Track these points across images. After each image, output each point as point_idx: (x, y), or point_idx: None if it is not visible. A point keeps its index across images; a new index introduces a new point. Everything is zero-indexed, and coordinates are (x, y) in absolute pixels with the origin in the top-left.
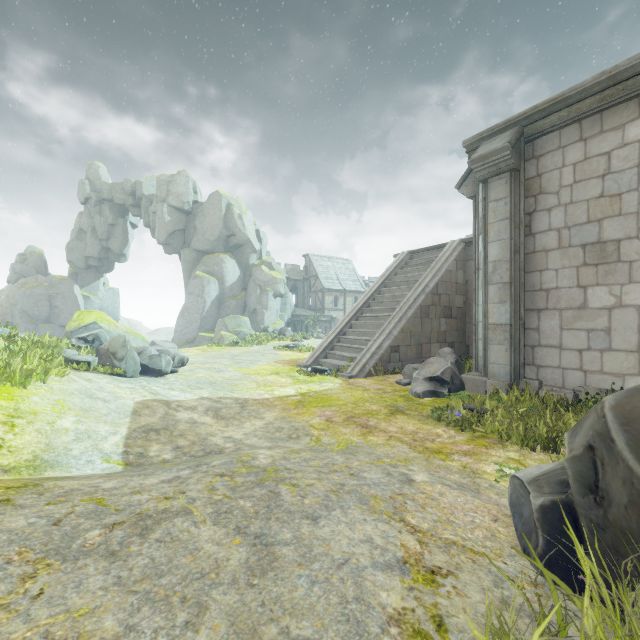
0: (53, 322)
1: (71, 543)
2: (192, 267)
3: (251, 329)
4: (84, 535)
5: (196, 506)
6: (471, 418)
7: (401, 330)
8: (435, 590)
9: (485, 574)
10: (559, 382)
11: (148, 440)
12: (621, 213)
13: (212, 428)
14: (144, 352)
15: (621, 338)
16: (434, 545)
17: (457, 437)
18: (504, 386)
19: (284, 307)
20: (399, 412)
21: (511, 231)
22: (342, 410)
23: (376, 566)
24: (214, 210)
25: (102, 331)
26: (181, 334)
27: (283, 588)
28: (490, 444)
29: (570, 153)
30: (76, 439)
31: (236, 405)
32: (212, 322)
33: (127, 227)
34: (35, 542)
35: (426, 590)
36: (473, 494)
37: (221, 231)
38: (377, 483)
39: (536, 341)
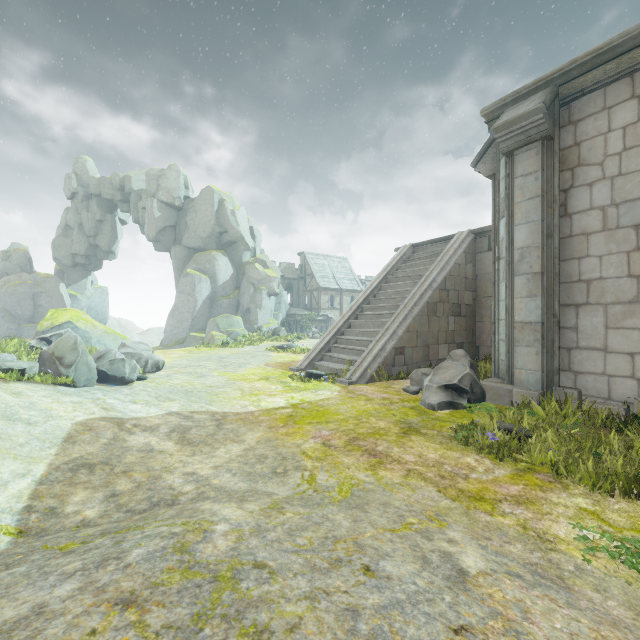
0: (37, 322)
1: None
2: (183, 265)
3: (244, 329)
4: None
5: None
6: (509, 442)
7: (406, 330)
8: None
9: None
10: (604, 392)
11: (72, 484)
12: None
13: (172, 459)
14: (106, 356)
15: None
16: None
17: (497, 471)
18: (535, 396)
19: (279, 306)
20: (413, 431)
21: (543, 211)
22: (342, 428)
23: None
24: (206, 206)
25: (68, 331)
26: (171, 334)
27: None
28: (544, 483)
29: (618, 114)
30: None
31: (211, 422)
32: (204, 322)
33: (116, 223)
34: None
35: None
36: (564, 596)
37: (213, 227)
38: (413, 596)
39: (573, 342)
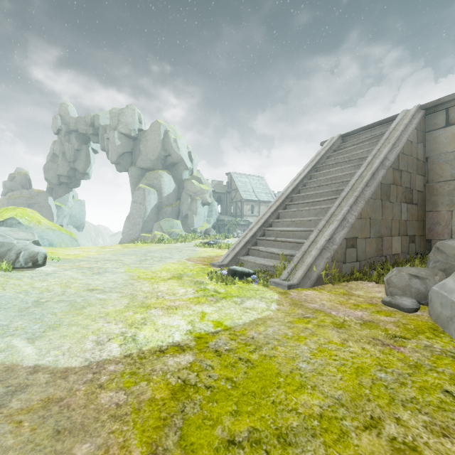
0: None
1: None
2: (137, 181)
3: (182, 230)
4: None
5: None
6: None
7: (359, 215)
8: None
9: None
10: None
11: None
12: None
13: None
14: None
15: None
16: None
17: None
18: None
19: (210, 213)
20: None
21: None
22: None
23: None
24: (154, 135)
25: None
26: (127, 235)
27: None
28: None
29: None
30: None
31: None
32: (152, 225)
33: (89, 152)
34: None
35: None
36: None
37: (160, 152)
38: None
39: None
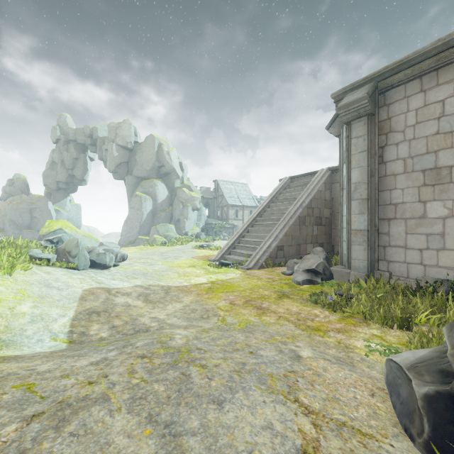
0: (33, 228)
1: None
2: (133, 189)
3: (176, 233)
4: None
5: (114, 392)
6: (341, 302)
7: (285, 234)
8: None
9: None
10: (404, 273)
11: (90, 321)
12: (453, 146)
13: (142, 310)
14: (93, 251)
15: (453, 240)
16: (327, 428)
17: (331, 317)
18: (363, 276)
19: (199, 218)
20: (285, 296)
21: (368, 160)
22: (242, 295)
23: None
24: (149, 148)
25: (64, 235)
26: (125, 237)
27: None
28: (357, 323)
29: (413, 101)
30: (31, 321)
31: (161, 291)
32: (148, 228)
33: (87, 160)
34: None
35: None
36: (349, 368)
37: (154, 163)
38: (272, 361)
39: (387, 242)
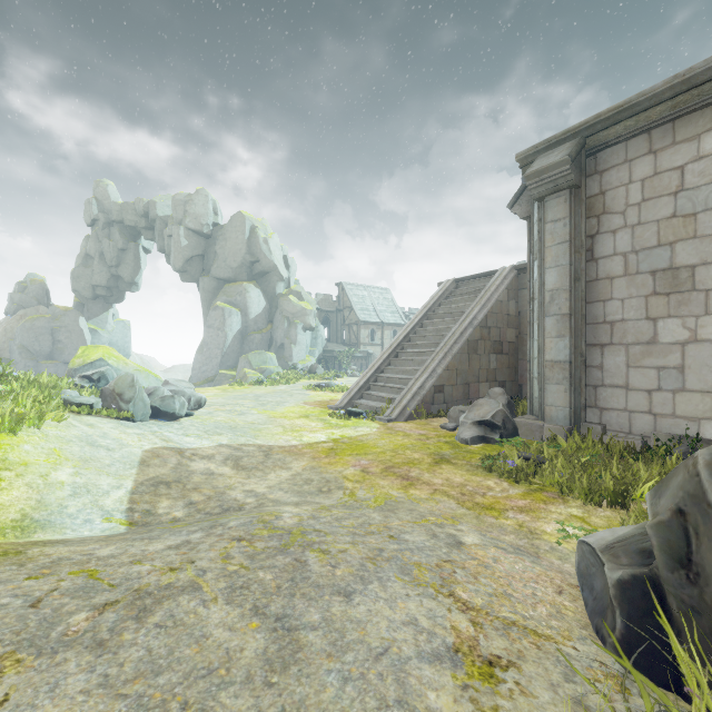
0: (56, 358)
1: (50, 631)
2: (212, 297)
3: (278, 366)
4: (67, 620)
5: (206, 580)
6: (527, 468)
7: (446, 368)
8: (494, 688)
9: (553, 664)
10: (625, 427)
11: (157, 495)
12: (696, 235)
13: (231, 480)
14: (155, 393)
15: (696, 377)
16: (490, 627)
17: (511, 490)
18: (563, 431)
19: (315, 342)
20: (444, 461)
21: (571, 256)
22: (380, 459)
23: (422, 657)
24: (236, 233)
25: (109, 369)
26: (199, 372)
27: (308, 688)
28: (549, 499)
29: (638, 167)
30: (73, 494)
31: (259, 453)
32: (234, 358)
33: (139, 252)
34: (5, 630)
35: (483, 688)
36: (532, 559)
37: (244, 257)
38: (421, 547)
39: (599, 380)
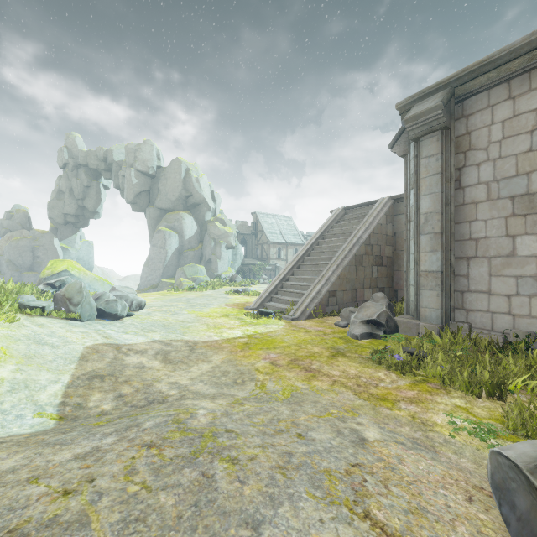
0: (35, 270)
1: None
2: (156, 223)
3: (206, 276)
4: None
5: (99, 509)
6: (411, 362)
7: (338, 277)
8: None
9: None
10: (488, 325)
11: (90, 388)
12: None
13: (159, 373)
14: (102, 297)
15: None
16: None
17: (399, 381)
18: (436, 329)
19: (235, 257)
20: (340, 354)
21: (442, 185)
22: (286, 352)
23: None
24: (175, 174)
25: (68, 278)
26: (146, 280)
27: None
28: (433, 389)
29: (499, 111)
30: (11, 390)
31: (185, 348)
32: (173, 270)
33: (100, 188)
34: None
35: None
36: (431, 455)
37: (181, 192)
38: (328, 448)
39: (465, 287)
